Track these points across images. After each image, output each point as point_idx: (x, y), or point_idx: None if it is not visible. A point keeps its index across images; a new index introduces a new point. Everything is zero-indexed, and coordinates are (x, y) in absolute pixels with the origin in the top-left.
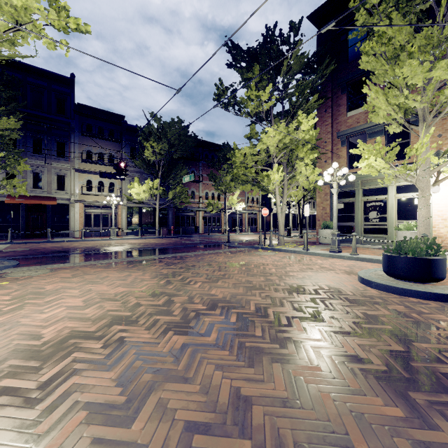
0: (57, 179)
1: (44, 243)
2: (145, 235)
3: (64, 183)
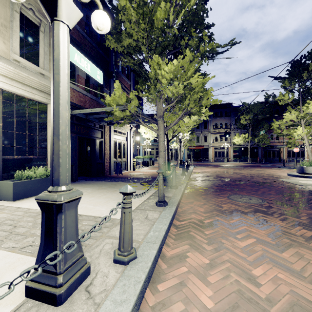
0: (204, 138)
1: (200, 163)
2: (242, 162)
3: (206, 139)
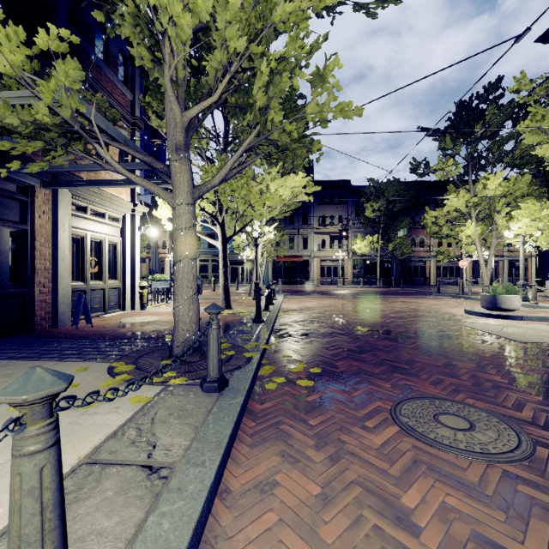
0: (302, 241)
1: (296, 287)
2: (368, 285)
3: (306, 244)
